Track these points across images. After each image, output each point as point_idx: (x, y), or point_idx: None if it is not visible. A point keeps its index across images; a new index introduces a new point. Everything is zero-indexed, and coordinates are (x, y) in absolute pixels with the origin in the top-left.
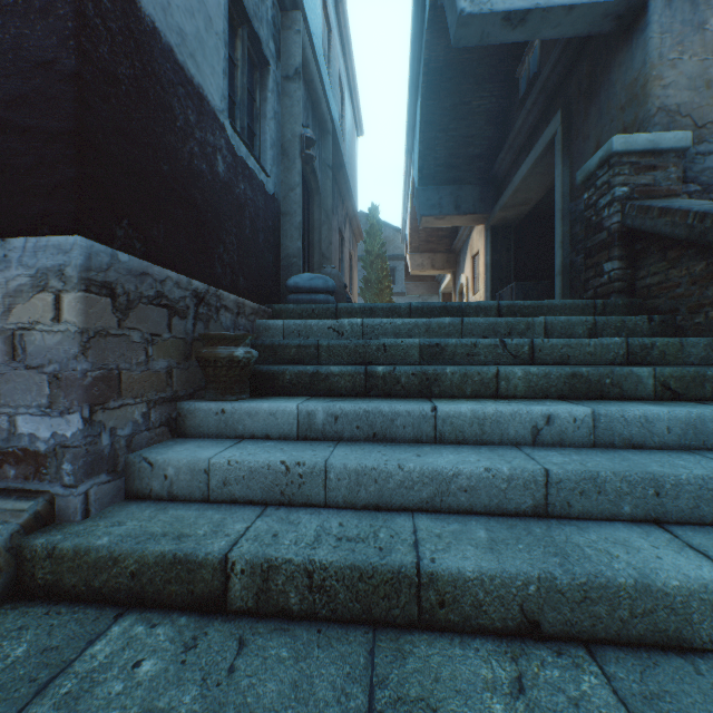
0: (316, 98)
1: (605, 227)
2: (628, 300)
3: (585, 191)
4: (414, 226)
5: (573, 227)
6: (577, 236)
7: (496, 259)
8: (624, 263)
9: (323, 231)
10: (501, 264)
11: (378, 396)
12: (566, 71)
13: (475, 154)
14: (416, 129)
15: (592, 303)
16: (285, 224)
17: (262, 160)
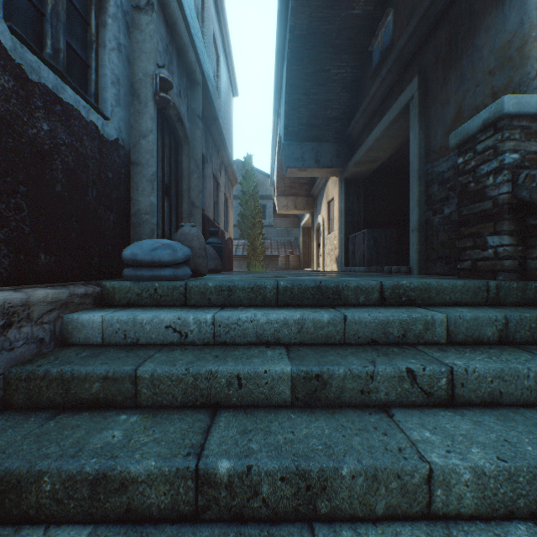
0: (182, 44)
1: (490, 196)
2: (523, 282)
3: (460, 154)
4: (281, 174)
5: (429, 188)
6: (434, 197)
7: (349, 206)
8: (514, 238)
9: (193, 179)
10: (353, 211)
11: (219, 518)
12: (422, 41)
13: (332, 116)
14: (282, 92)
15: (484, 285)
16: (136, 175)
17: (100, 99)
